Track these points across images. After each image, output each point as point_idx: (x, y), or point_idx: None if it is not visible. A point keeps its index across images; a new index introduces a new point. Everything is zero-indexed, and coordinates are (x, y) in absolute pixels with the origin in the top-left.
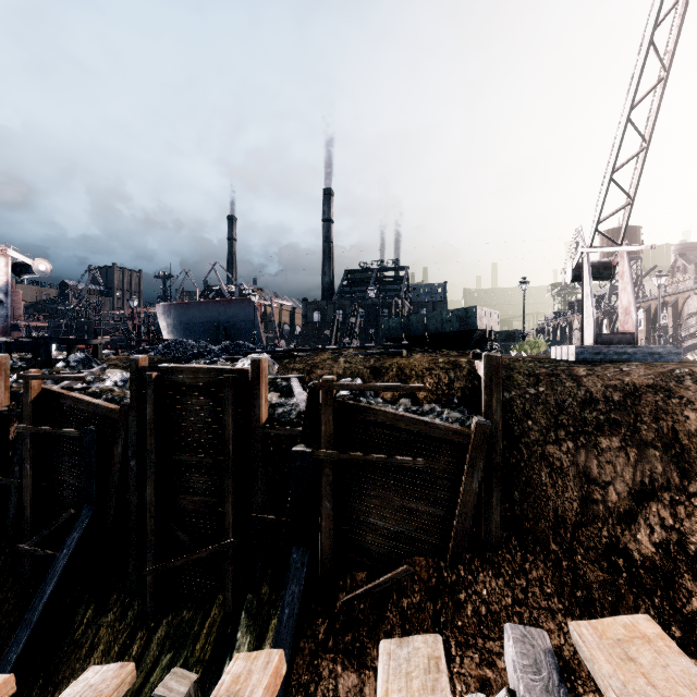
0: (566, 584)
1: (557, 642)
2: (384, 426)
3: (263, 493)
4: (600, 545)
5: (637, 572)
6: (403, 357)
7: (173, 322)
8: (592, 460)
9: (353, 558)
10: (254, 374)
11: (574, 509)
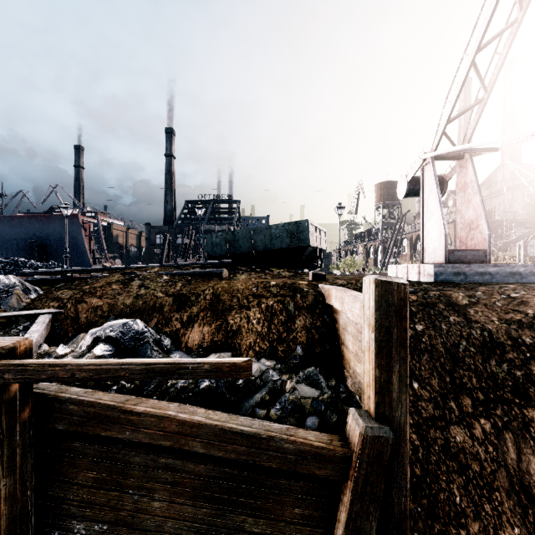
0: None
1: None
2: (159, 447)
3: None
4: None
5: None
6: (223, 279)
7: None
8: (529, 456)
9: None
10: None
11: None
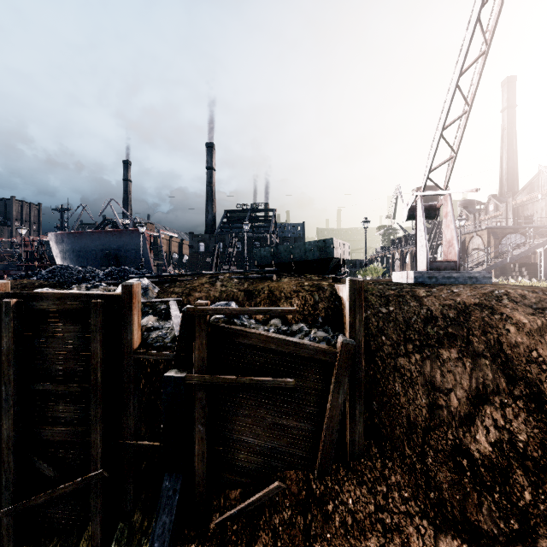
0: (421, 486)
1: (416, 545)
2: (257, 347)
3: (135, 419)
4: (446, 446)
5: (479, 470)
6: (273, 281)
7: (66, 250)
8: (436, 370)
9: (227, 476)
10: (125, 299)
11: (423, 414)
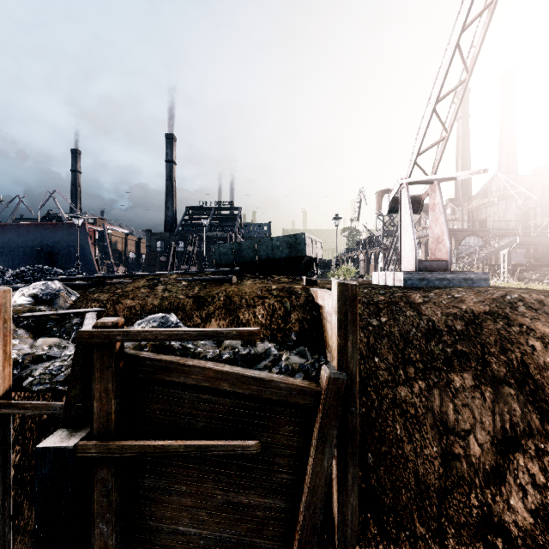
0: None
1: None
2: (201, 388)
3: None
4: (471, 517)
5: None
6: (232, 284)
7: None
8: (448, 403)
9: None
10: None
11: (436, 469)
